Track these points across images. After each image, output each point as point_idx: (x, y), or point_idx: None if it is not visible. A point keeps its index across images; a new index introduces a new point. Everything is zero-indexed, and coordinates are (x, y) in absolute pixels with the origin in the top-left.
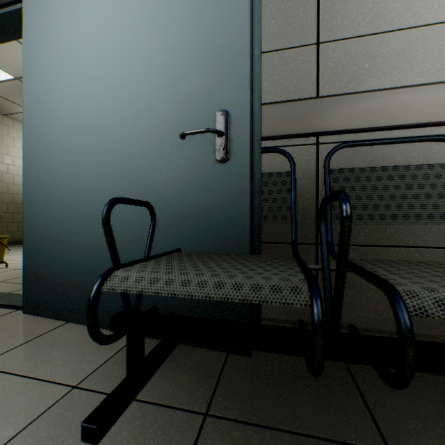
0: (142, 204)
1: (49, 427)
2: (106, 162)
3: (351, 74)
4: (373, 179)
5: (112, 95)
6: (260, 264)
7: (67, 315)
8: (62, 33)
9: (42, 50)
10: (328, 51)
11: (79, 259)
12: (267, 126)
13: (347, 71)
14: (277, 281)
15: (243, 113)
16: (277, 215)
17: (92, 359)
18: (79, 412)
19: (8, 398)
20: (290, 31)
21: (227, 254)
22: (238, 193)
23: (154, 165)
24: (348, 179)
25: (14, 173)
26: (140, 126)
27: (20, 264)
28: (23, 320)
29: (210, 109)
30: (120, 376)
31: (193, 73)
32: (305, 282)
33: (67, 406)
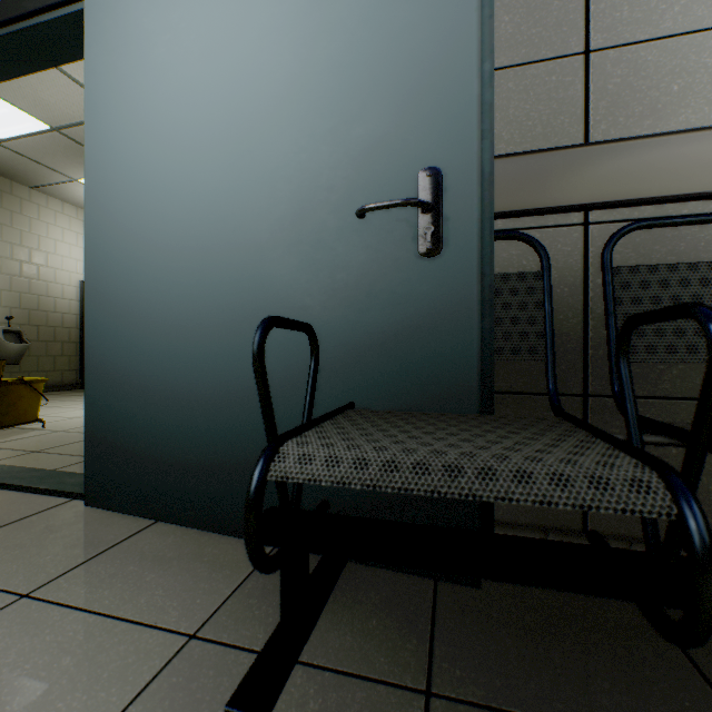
0: (303, 328)
1: (165, 710)
2: (225, 258)
3: (647, 102)
4: (693, 284)
5: (235, 147)
6: (522, 433)
7: (157, 510)
8: (149, 48)
9: (115, 77)
10: (605, 64)
11: (178, 417)
12: (498, 194)
13: (639, 98)
14: (595, 469)
15: (466, 172)
16: (520, 347)
17: (210, 586)
18: (210, 684)
19: (87, 655)
20: (536, 33)
21: (442, 413)
22: (458, 309)
23: (308, 262)
24: (646, 284)
25: (49, 279)
26: (282, 198)
27: (63, 423)
28: (86, 517)
29: (407, 167)
30: (264, 618)
31: (377, 106)
32: (650, 471)
33: (187, 671)
